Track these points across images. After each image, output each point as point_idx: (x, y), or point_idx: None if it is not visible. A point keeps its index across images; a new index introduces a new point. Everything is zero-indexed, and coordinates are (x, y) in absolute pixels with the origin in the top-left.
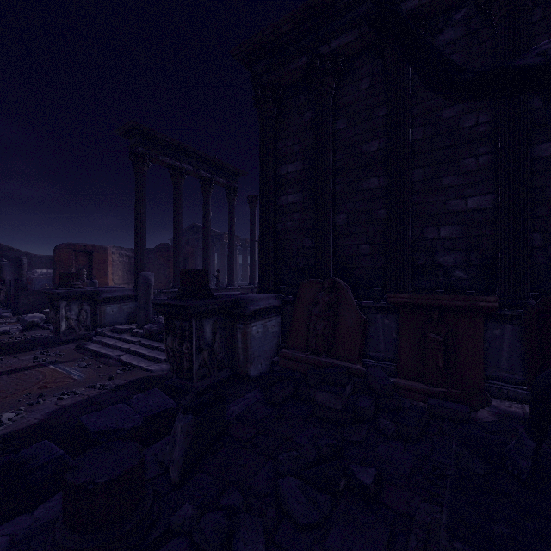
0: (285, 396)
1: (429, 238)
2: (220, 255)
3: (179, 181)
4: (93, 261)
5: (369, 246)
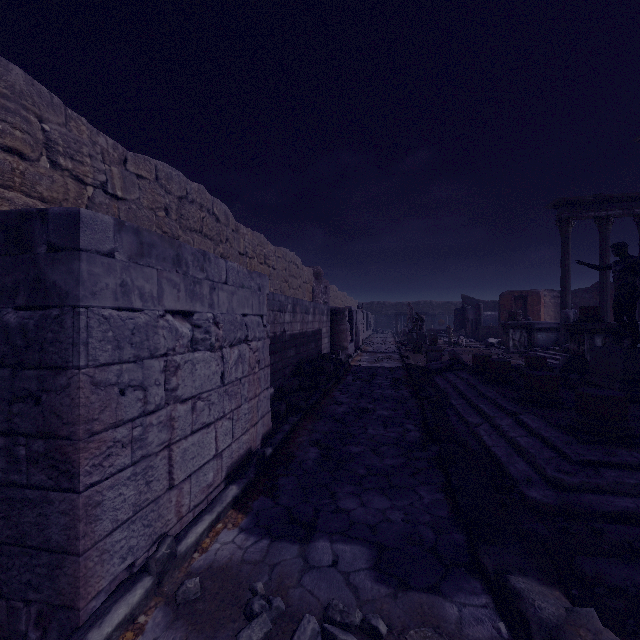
0: None
1: None
2: None
3: (605, 228)
4: (527, 303)
5: None
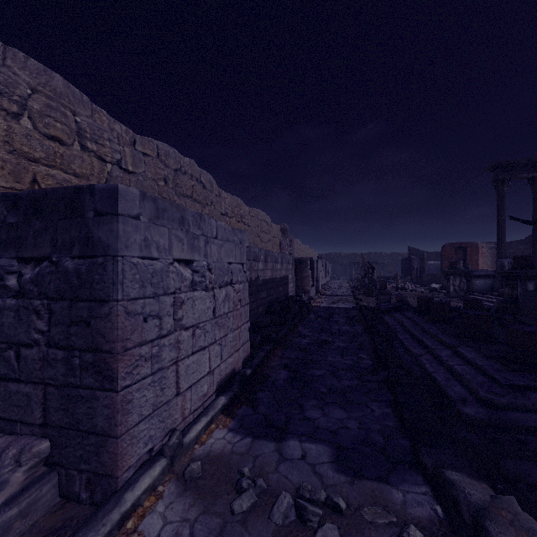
0: None
1: None
2: None
3: None
4: (466, 254)
5: None
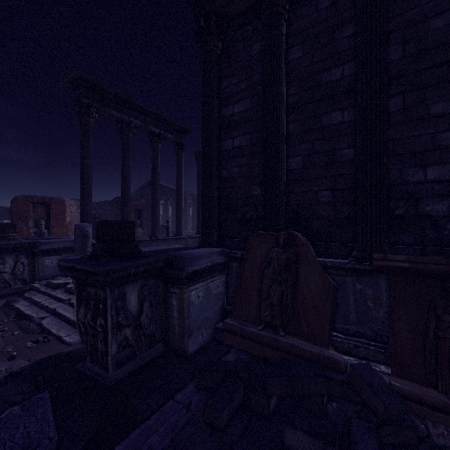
0: (232, 410)
1: (411, 181)
2: (173, 207)
3: (127, 134)
4: (51, 212)
5: (331, 193)
